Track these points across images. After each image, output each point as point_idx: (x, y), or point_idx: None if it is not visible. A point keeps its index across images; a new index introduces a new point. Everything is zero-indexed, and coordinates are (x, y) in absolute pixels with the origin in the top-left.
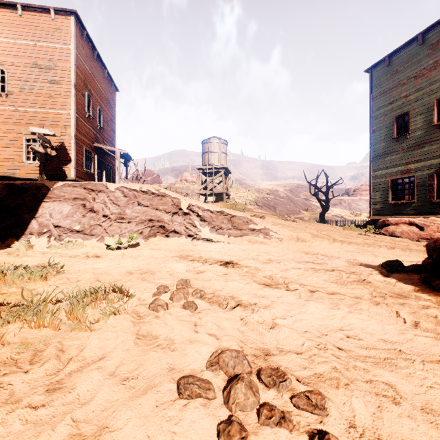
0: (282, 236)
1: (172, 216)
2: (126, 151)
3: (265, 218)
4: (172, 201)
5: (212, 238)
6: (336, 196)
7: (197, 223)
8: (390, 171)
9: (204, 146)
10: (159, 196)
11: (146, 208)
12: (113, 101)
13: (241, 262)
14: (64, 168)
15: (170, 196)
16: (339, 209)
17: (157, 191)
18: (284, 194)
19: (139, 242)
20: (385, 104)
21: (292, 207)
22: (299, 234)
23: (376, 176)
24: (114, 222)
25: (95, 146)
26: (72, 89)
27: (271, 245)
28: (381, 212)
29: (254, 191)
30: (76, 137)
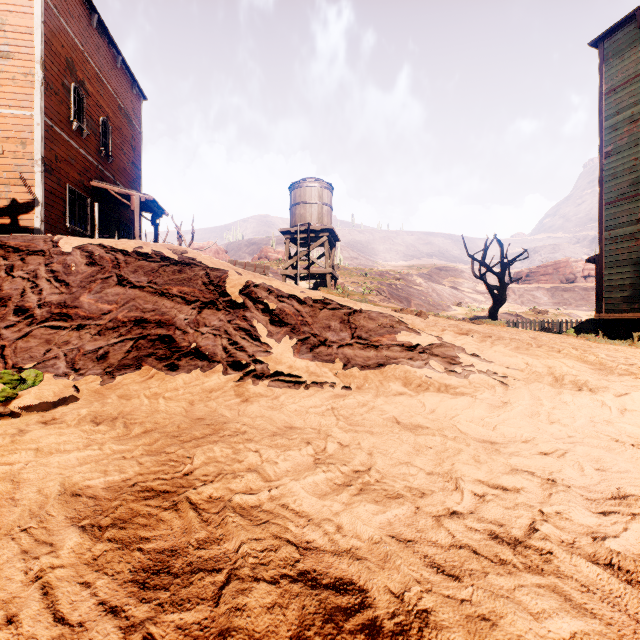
0: (500, 369)
1: (200, 312)
2: (150, 196)
3: (427, 318)
4: (207, 275)
5: (298, 372)
6: (516, 280)
7: (262, 330)
8: None
9: (293, 194)
10: (178, 265)
11: (135, 292)
12: (137, 115)
13: None
14: (21, 220)
15: (203, 266)
16: (506, 303)
17: (177, 254)
18: (422, 280)
19: (83, 387)
20: (634, 100)
21: (436, 300)
22: (551, 361)
23: (614, 238)
24: (38, 327)
25: (93, 185)
26: (37, 69)
27: (478, 397)
28: (626, 306)
29: (374, 275)
30: (47, 163)
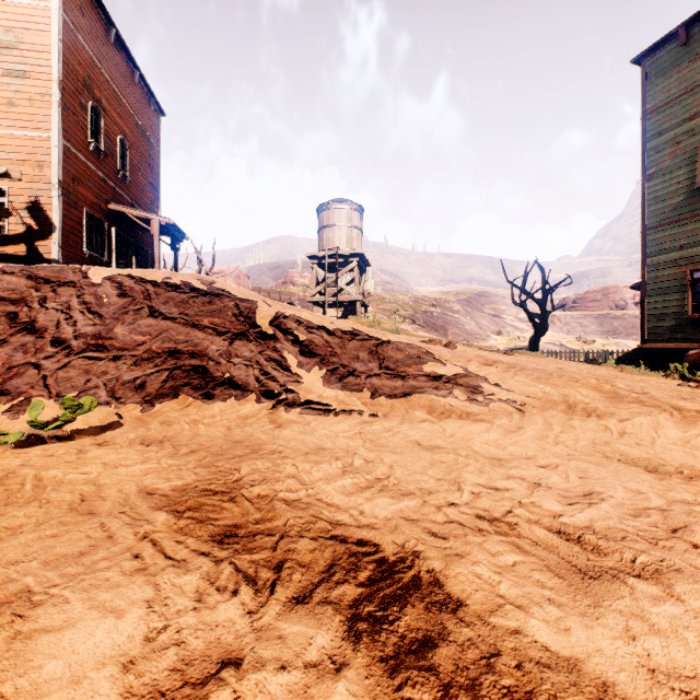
0: (519, 397)
1: (231, 343)
2: (171, 220)
3: (456, 348)
4: (237, 306)
5: (328, 400)
6: (559, 307)
7: (293, 361)
8: (690, 254)
9: (321, 216)
10: (207, 296)
11: (167, 323)
12: (155, 132)
13: (461, 576)
14: (37, 246)
15: (232, 297)
16: (551, 332)
17: (206, 285)
18: (460, 307)
19: (126, 414)
20: (677, 121)
21: (474, 329)
22: (567, 390)
23: (656, 264)
24: (76, 357)
25: (111, 209)
26: (54, 89)
27: (495, 423)
28: (669, 336)
29: (407, 301)
30: (64, 187)
